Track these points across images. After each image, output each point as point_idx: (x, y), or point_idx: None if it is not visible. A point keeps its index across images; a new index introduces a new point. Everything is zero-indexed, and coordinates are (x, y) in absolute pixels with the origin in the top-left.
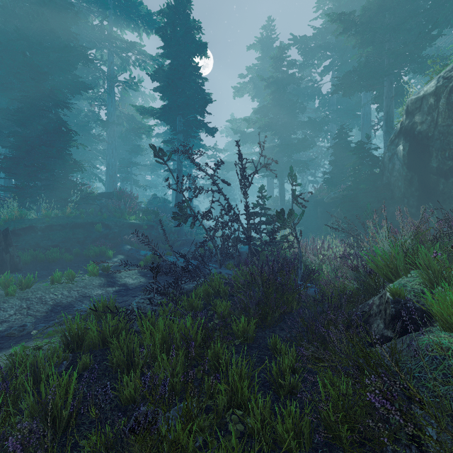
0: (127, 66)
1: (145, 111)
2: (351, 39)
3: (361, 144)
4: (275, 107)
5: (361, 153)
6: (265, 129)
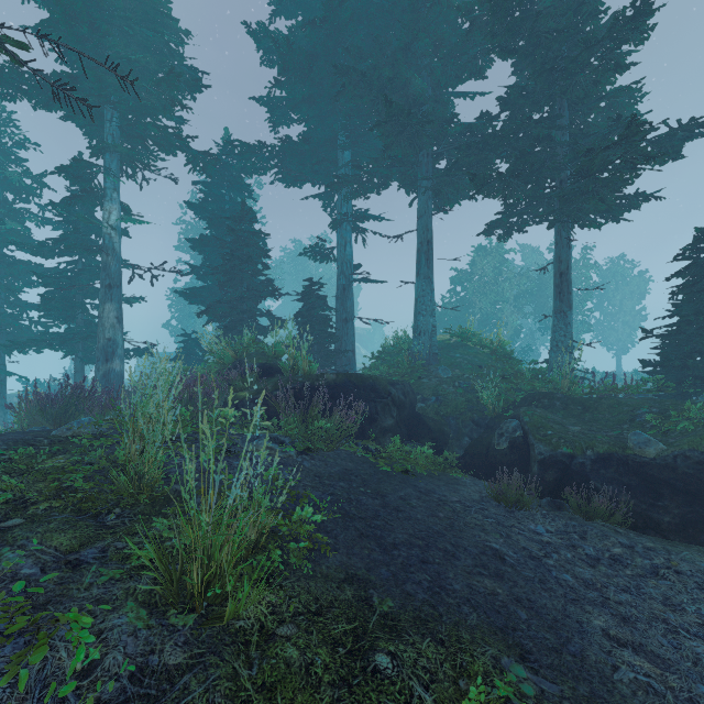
0: None
1: None
2: None
3: None
4: None
5: None
6: None
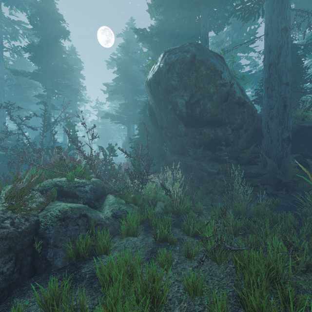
0: (16, 37)
1: (18, 73)
2: (146, 44)
3: (143, 108)
4: (124, 79)
5: (144, 113)
6: (115, 92)
